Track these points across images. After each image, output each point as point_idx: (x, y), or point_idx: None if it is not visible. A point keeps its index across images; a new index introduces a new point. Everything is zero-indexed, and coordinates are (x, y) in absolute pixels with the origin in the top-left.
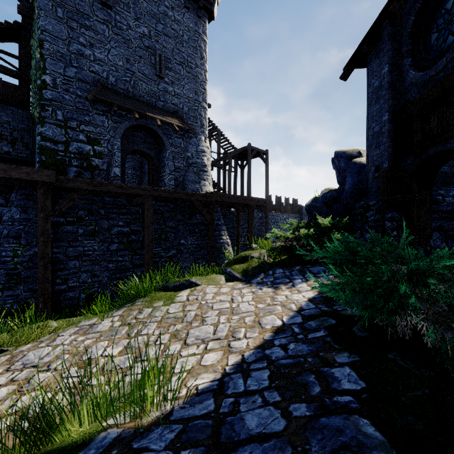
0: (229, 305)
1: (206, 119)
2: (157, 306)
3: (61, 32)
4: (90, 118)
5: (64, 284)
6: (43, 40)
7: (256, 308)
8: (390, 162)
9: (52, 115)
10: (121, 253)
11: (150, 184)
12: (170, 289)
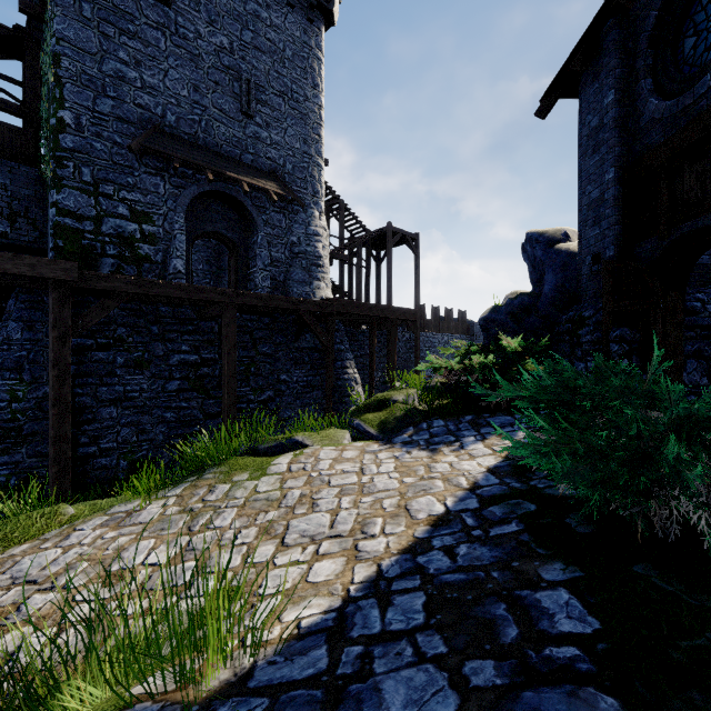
0: (357, 479)
1: (321, 183)
2: (238, 481)
3: (89, 41)
4: (136, 179)
5: (93, 444)
6: (60, 55)
7: (401, 485)
8: (617, 248)
9: (74, 174)
10: (186, 396)
11: (231, 286)
12: (261, 452)
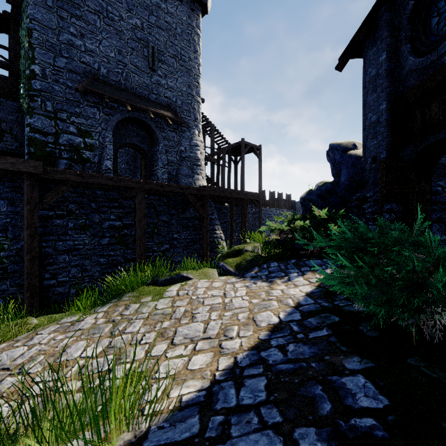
0: (221, 300)
1: (199, 113)
2: (144, 302)
3: (50, 21)
4: (81, 109)
5: (53, 278)
6: (32, 29)
7: (250, 304)
8: (388, 153)
9: (41, 106)
10: (113, 247)
11: (142, 178)
12: (160, 283)
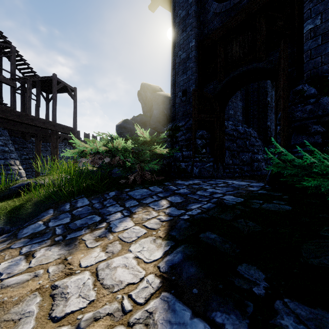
0: None
1: None
2: None
3: None
4: None
5: None
6: None
7: None
8: (196, 86)
9: None
10: None
11: None
12: None
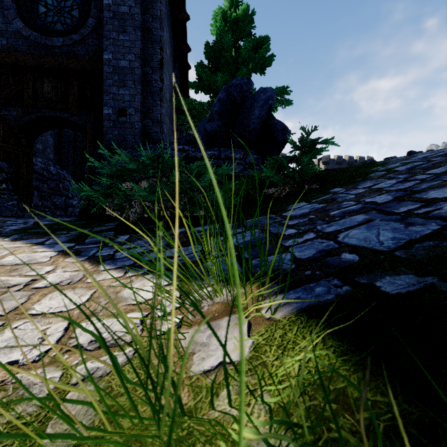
0: None
1: None
2: None
3: None
4: None
5: None
6: None
7: None
8: None
9: None
10: None
11: None
12: None
